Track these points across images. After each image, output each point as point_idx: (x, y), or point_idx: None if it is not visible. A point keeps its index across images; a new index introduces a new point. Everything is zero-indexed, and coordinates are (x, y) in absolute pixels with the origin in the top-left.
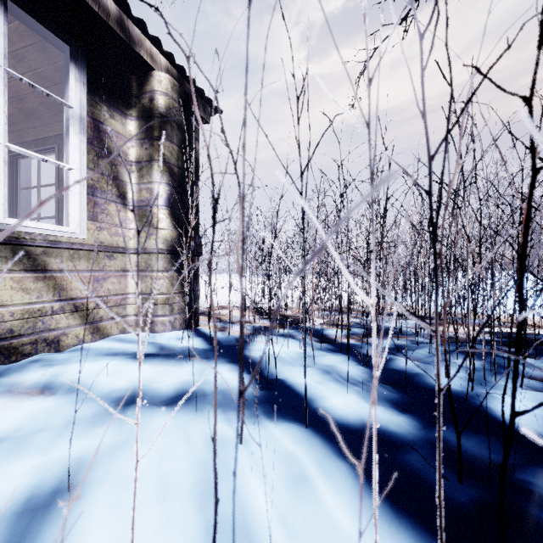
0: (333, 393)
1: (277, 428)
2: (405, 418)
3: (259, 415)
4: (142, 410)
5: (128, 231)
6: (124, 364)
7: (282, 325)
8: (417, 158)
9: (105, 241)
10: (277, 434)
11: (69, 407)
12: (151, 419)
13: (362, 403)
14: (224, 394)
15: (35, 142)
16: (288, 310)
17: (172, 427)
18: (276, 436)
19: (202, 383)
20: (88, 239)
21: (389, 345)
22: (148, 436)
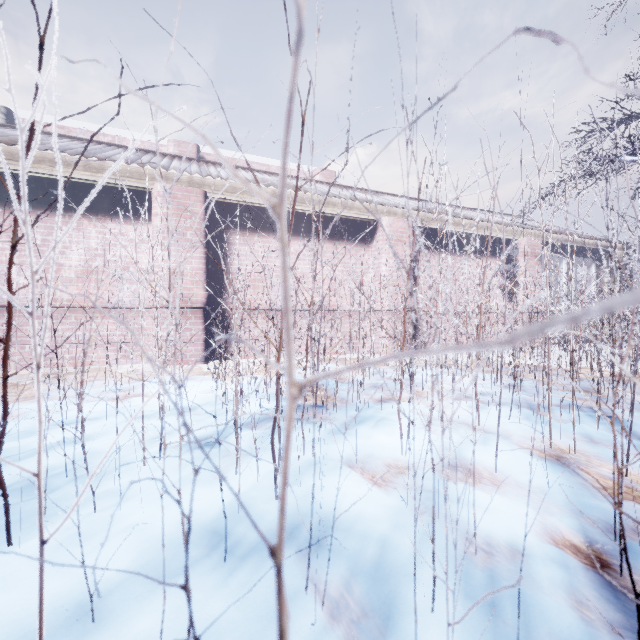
0: None
1: None
2: None
3: None
4: None
5: None
6: None
7: None
8: None
9: None
10: None
11: None
12: None
13: None
14: None
15: None
16: None
17: None
18: None
19: None
20: None
21: None
22: None
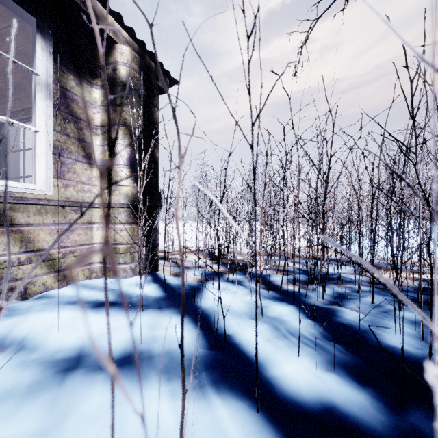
0: (284, 356)
1: (225, 409)
2: (367, 396)
3: (205, 386)
4: (82, 379)
5: (94, 187)
6: (80, 315)
7: (231, 270)
8: (366, 114)
9: (71, 197)
10: (225, 421)
11: (8, 373)
12: (87, 394)
13: (315, 371)
14: (171, 356)
15: (21, 111)
16: (237, 255)
17: (108, 406)
18: (223, 424)
19: (151, 340)
20: (55, 195)
21: (331, 294)
22: (76, 426)
